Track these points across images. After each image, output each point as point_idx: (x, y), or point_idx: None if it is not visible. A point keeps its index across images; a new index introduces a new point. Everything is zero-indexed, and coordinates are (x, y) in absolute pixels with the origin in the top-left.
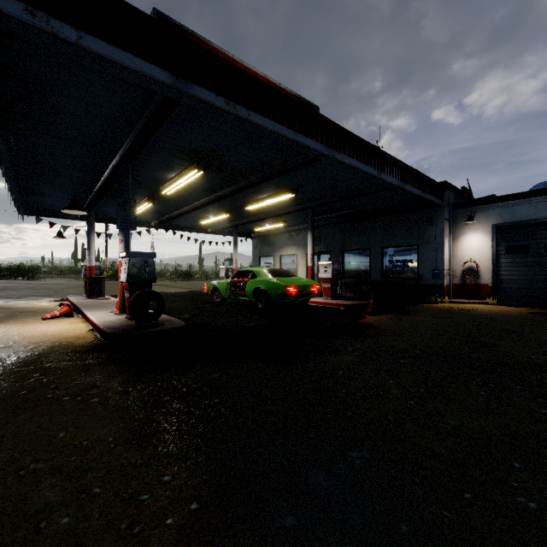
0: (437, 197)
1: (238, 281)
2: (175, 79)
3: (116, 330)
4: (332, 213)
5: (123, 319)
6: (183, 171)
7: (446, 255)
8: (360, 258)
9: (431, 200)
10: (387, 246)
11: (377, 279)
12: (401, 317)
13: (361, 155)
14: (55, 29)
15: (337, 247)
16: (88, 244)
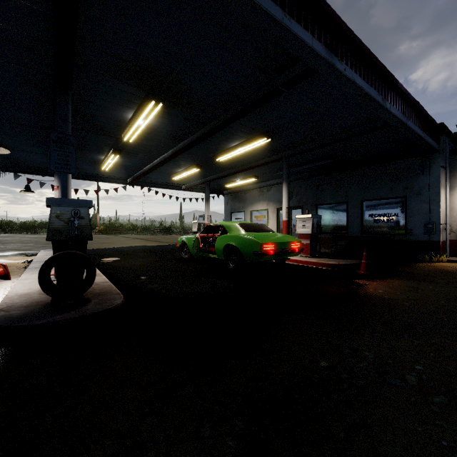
0: (434, 140)
1: (208, 236)
2: None
3: (3, 317)
4: (307, 164)
5: None
6: (140, 107)
7: (442, 208)
8: (335, 212)
9: (429, 143)
10: (367, 199)
11: (355, 234)
12: (415, 285)
13: (365, 72)
14: None
15: (309, 201)
16: None
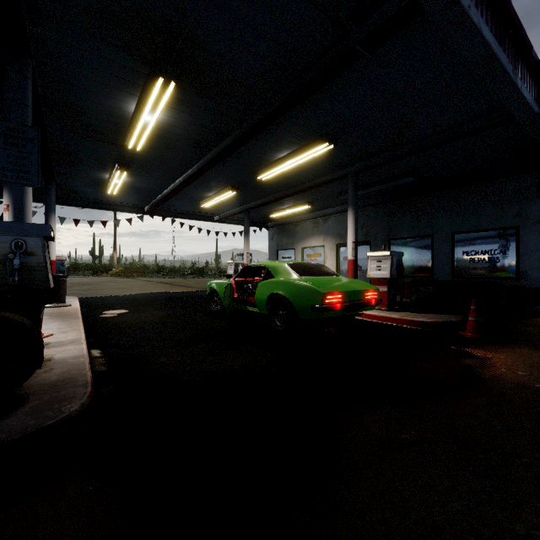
0: None
1: (246, 282)
2: None
3: None
4: (380, 185)
5: None
6: (145, 93)
7: None
8: (415, 249)
9: None
10: (461, 231)
11: (443, 278)
12: None
13: (492, 23)
14: None
15: (380, 235)
16: None
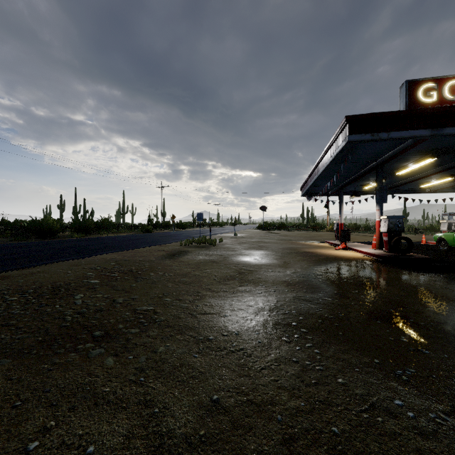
0: None
1: None
2: (432, 131)
3: (388, 255)
4: None
5: (383, 252)
6: (417, 160)
7: None
8: None
9: None
10: None
11: None
12: None
13: None
14: (380, 136)
15: None
16: (339, 210)
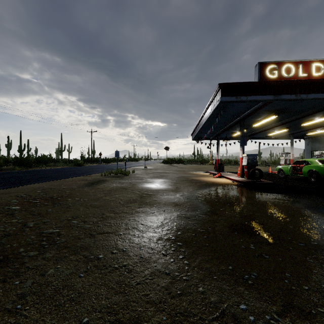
0: None
1: (296, 166)
2: (274, 96)
3: (247, 181)
4: None
5: (244, 179)
6: (266, 116)
7: None
8: None
9: None
10: None
11: None
12: None
13: None
14: (241, 99)
15: None
16: (217, 150)
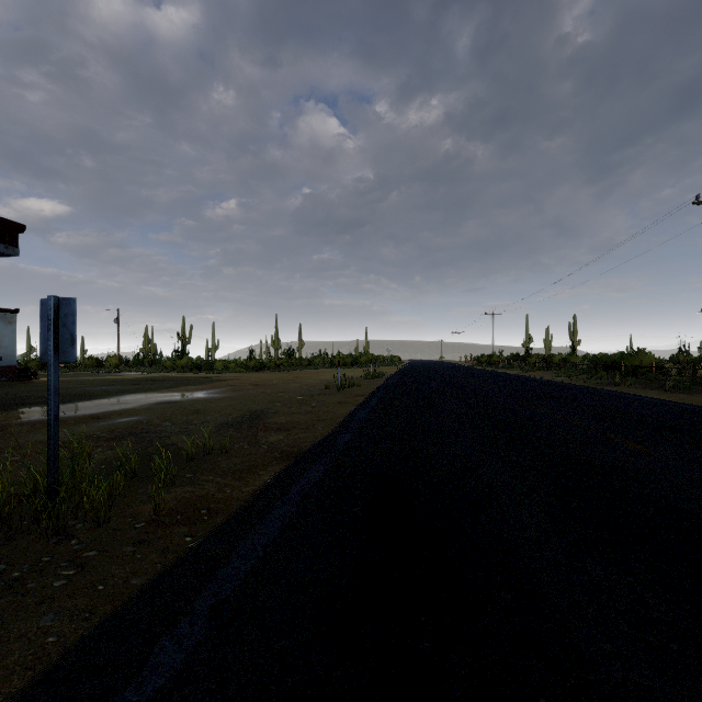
0: None
1: None
2: None
3: None
4: None
5: None
6: None
7: None
8: None
9: None
10: None
11: None
12: None
13: None
14: None
15: None
16: None
